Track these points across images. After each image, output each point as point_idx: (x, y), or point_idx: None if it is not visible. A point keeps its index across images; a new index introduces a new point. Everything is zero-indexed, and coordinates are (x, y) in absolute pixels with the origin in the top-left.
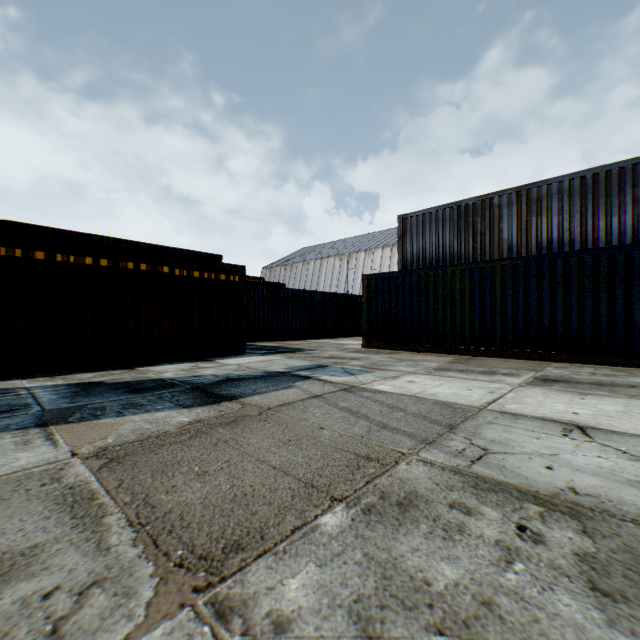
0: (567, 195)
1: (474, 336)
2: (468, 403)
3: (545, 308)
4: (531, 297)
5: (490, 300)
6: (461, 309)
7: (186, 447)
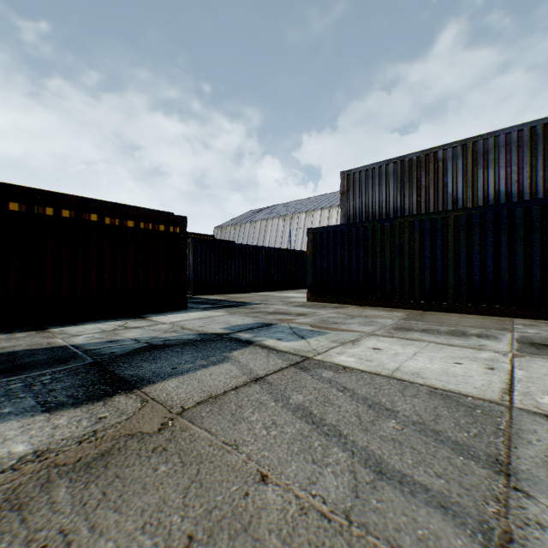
0: (515, 146)
1: (424, 290)
2: (478, 393)
3: (503, 260)
4: (487, 249)
5: (441, 252)
6: (410, 262)
7: None
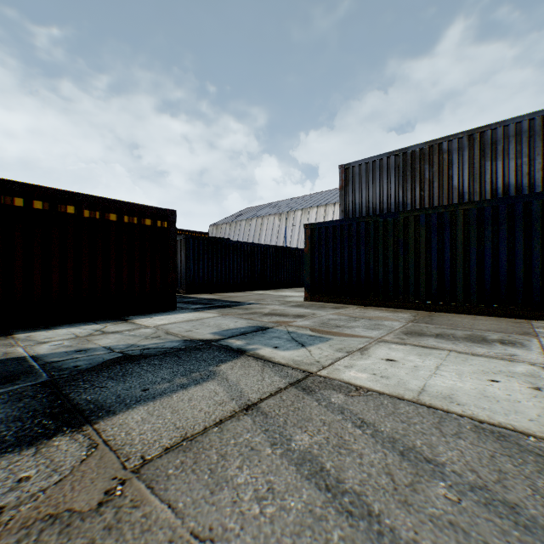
0: (527, 136)
1: (431, 289)
2: (539, 429)
3: (518, 257)
4: (501, 245)
5: (450, 249)
6: (415, 259)
7: None
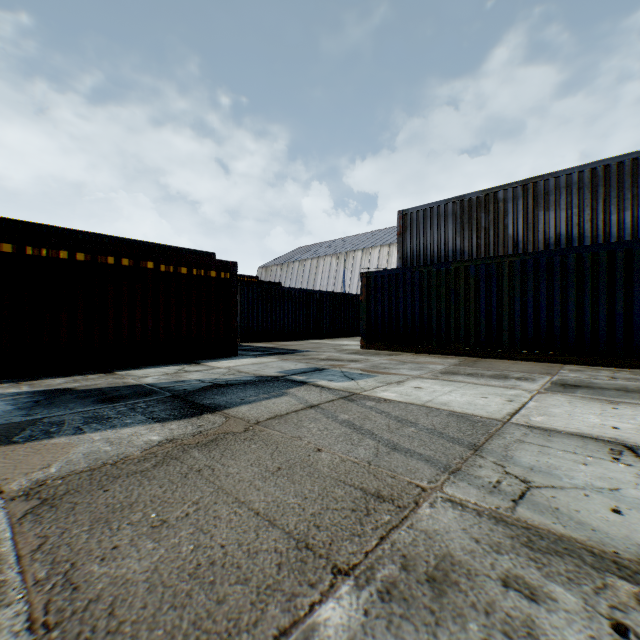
0: (576, 188)
1: (480, 337)
2: (487, 415)
3: (556, 307)
4: (541, 295)
5: (497, 298)
6: (466, 308)
7: (147, 480)
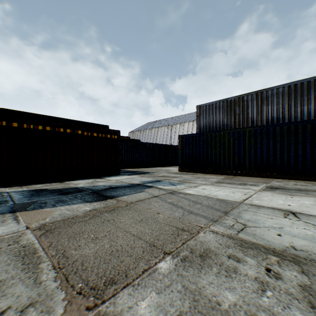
0: (281, 95)
1: (235, 165)
2: (233, 200)
3: (270, 151)
4: (263, 146)
5: (243, 147)
6: (228, 152)
7: (87, 224)
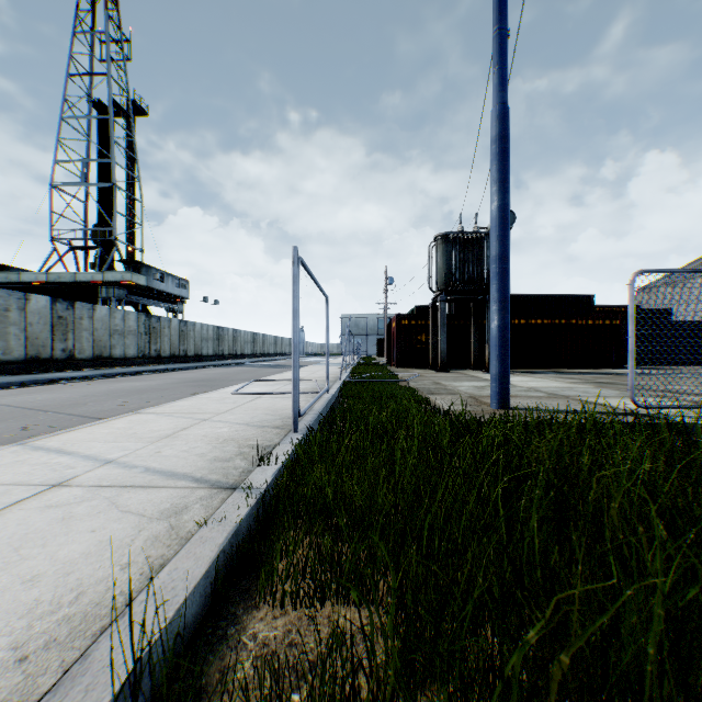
0: None
1: None
2: None
3: None
4: None
5: None
6: None
7: (612, 378)
